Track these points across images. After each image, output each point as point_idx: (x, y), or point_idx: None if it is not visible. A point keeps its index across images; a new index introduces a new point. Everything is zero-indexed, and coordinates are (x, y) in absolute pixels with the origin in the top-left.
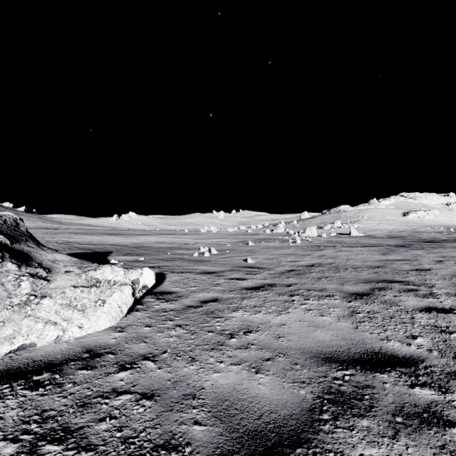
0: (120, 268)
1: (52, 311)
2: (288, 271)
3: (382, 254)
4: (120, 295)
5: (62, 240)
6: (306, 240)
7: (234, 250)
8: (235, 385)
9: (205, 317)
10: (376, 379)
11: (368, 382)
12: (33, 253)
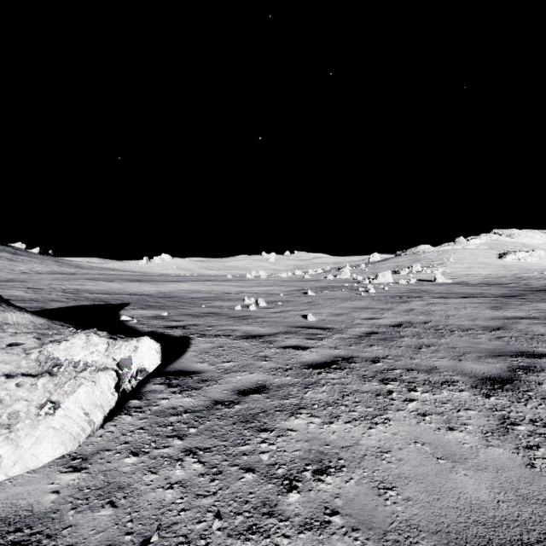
0: (101, 338)
1: None
2: (367, 335)
3: (494, 309)
4: (91, 390)
5: (71, 288)
6: (381, 288)
7: (288, 302)
8: None
9: (242, 429)
10: None
11: None
12: None
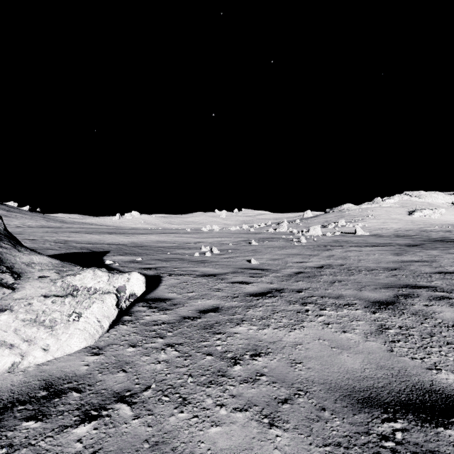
0: (104, 272)
1: (10, 329)
2: (296, 274)
3: (396, 255)
4: (101, 306)
5: (60, 239)
6: (311, 239)
7: (236, 250)
8: (241, 450)
9: (203, 333)
10: (442, 439)
11: (432, 444)
12: (5, 254)
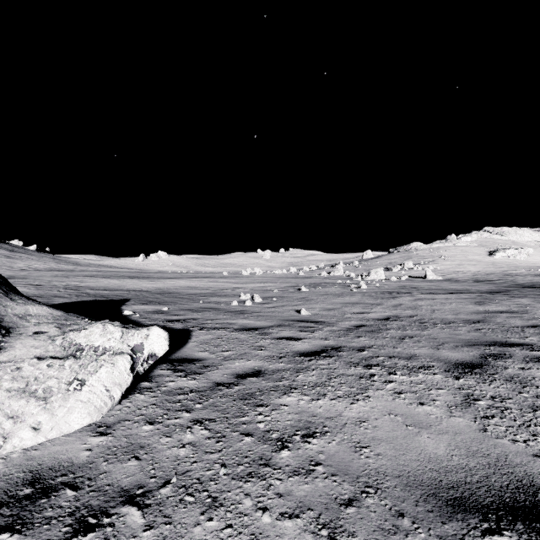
0: (116, 327)
1: None
2: (356, 327)
3: (477, 304)
4: (110, 371)
5: (72, 284)
6: (373, 285)
7: (283, 297)
8: None
9: (241, 404)
10: None
11: None
12: None
